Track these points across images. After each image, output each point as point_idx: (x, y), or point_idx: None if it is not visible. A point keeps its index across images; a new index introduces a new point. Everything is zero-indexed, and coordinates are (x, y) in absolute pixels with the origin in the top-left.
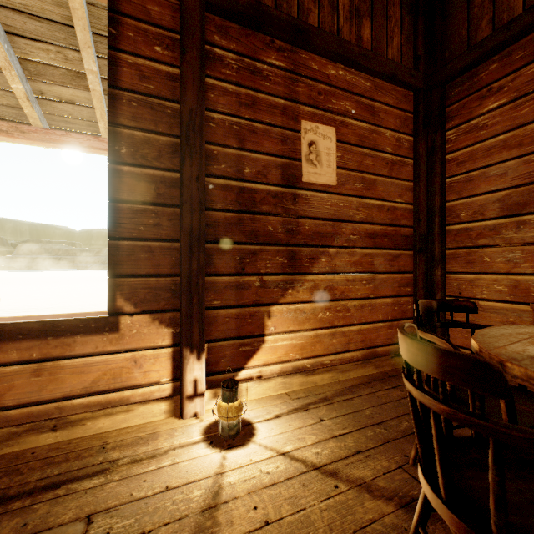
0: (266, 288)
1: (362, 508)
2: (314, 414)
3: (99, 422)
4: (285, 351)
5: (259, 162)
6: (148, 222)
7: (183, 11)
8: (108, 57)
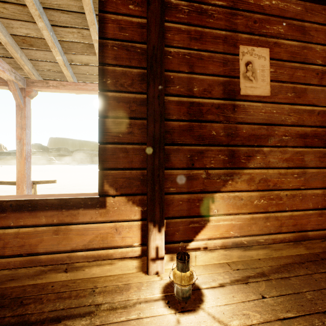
0: (210, 179)
1: None
2: (255, 289)
3: (93, 269)
4: (226, 229)
5: (205, 81)
6: (125, 131)
7: None
8: (99, 18)
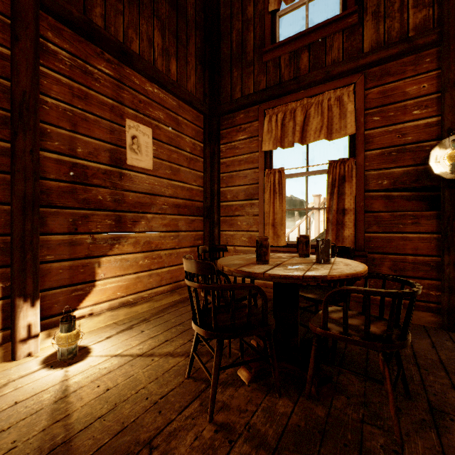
0: (97, 244)
1: (168, 363)
2: (137, 329)
3: None
4: (113, 291)
5: (91, 144)
6: None
7: (15, 2)
8: None
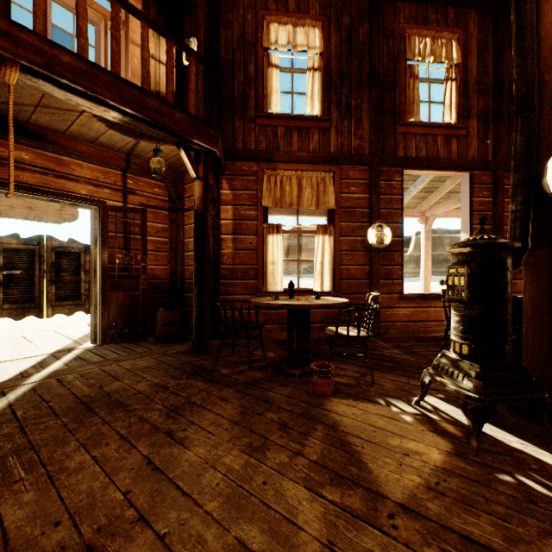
0: None
1: None
2: None
3: None
4: None
5: None
6: None
7: (496, 178)
8: (469, 200)
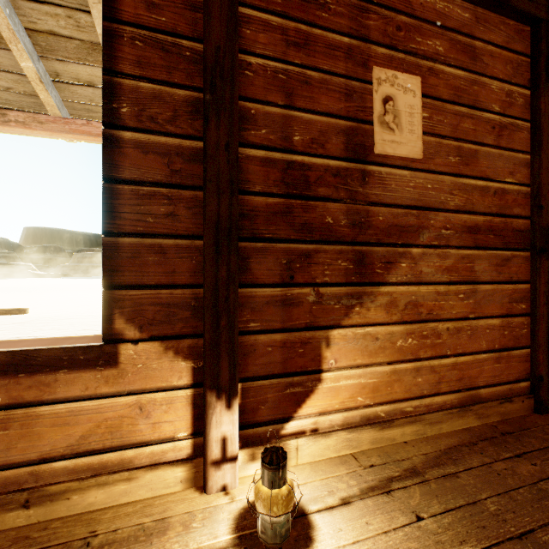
0: (324, 304)
1: None
2: (403, 502)
3: (89, 495)
4: (350, 394)
5: (314, 125)
6: (159, 211)
7: None
8: None
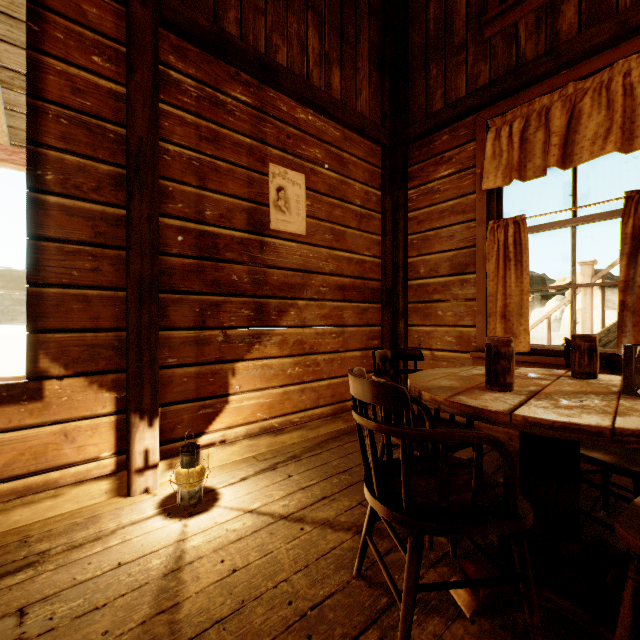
0: (230, 343)
1: (325, 541)
2: (283, 471)
3: (15, 515)
4: (252, 411)
5: (223, 204)
6: (84, 266)
7: (130, 22)
8: (28, 58)
